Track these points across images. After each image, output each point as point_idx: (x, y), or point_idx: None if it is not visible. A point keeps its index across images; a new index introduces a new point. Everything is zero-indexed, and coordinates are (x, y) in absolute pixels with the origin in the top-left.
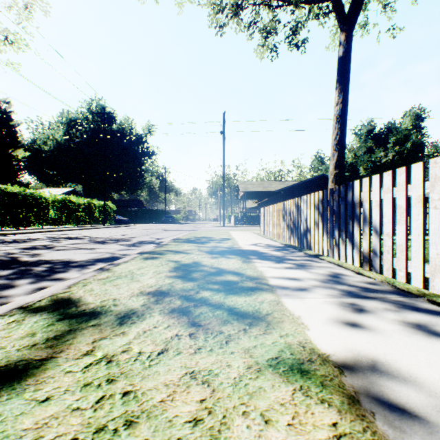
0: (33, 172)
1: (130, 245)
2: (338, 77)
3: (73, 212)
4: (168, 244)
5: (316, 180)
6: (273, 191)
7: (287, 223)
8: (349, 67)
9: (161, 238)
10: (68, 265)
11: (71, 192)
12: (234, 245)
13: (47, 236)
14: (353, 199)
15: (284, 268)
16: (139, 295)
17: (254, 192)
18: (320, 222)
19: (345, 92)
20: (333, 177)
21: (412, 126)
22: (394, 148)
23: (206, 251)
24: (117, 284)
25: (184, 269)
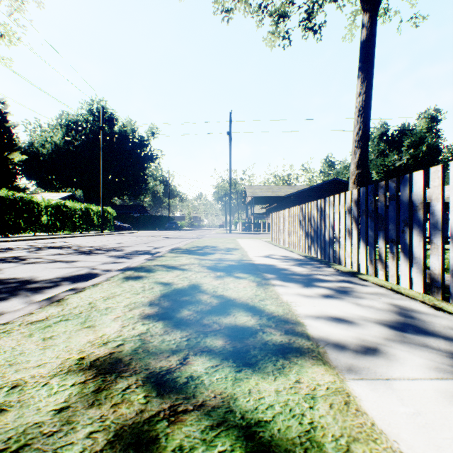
0: (30, 177)
1: (120, 257)
2: (361, 64)
3: (68, 218)
4: (163, 256)
5: (328, 184)
6: (282, 196)
7: (306, 231)
8: (373, 52)
9: (159, 248)
10: (21, 288)
11: (69, 197)
12: (243, 257)
13: (30, 245)
14: (411, 198)
15: (320, 297)
16: (71, 372)
17: (263, 197)
18: (354, 229)
19: (369, 81)
20: (355, 178)
21: (428, 128)
22: (408, 152)
23: (208, 267)
24: (52, 335)
25: (173, 298)
